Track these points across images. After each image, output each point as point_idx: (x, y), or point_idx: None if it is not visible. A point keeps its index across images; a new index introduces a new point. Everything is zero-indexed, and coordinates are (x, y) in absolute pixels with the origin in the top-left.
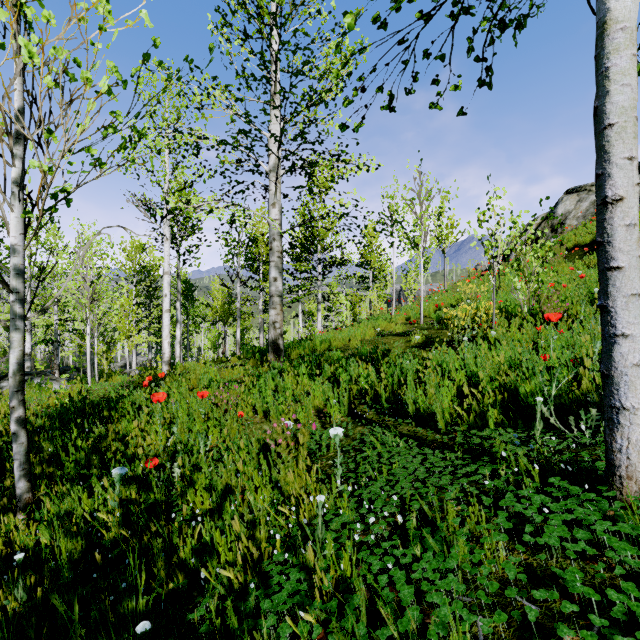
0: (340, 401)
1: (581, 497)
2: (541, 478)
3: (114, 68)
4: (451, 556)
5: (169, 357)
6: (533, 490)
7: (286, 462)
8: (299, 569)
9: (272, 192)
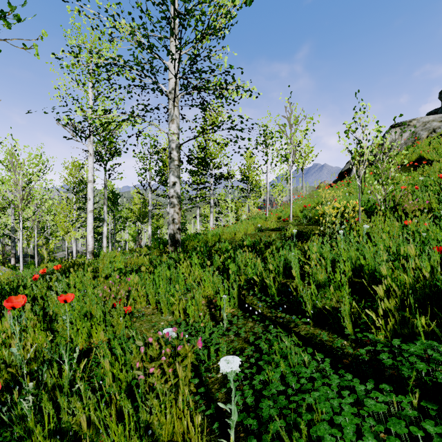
0: (230, 293)
1: None
2: None
3: None
4: None
5: (92, 248)
6: None
7: (160, 397)
8: None
9: (171, 110)
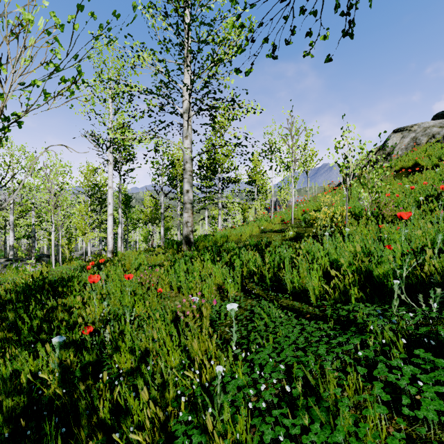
0: (235, 280)
1: None
2: (404, 348)
3: (52, 13)
4: (337, 427)
5: (112, 248)
6: (401, 361)
7: (192, 330)
8: (200, 431)
9: (185, 128)
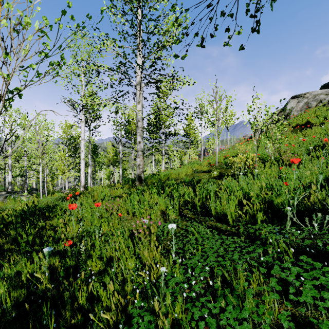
0: (174, 207)
1: (322, 269)
2: (293, 255)
3: (44, 17)
4: (244, 308)
5: (84, 183)
6: (290, 264)
7: (144, 243)
8: (150, 312)
9: (138, 96)
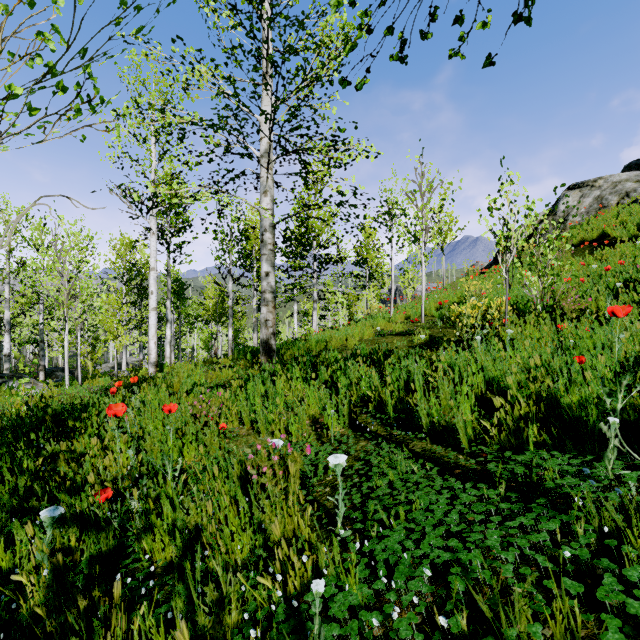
0: (339, 410)
1: None
2: (639, 539)
3: None
4: None
5: (156, 358)
6: None
7: (272, 496)
8: None
9: (264, 179)
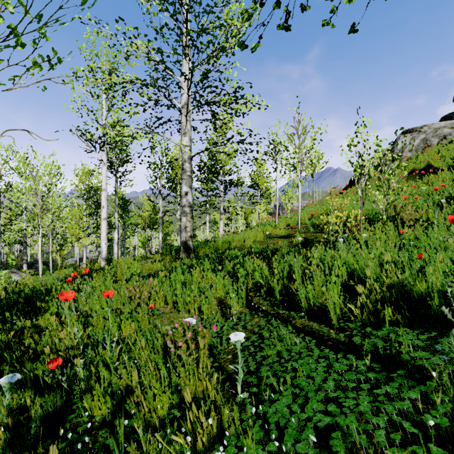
0: (239, 294)
1: None
2: None
3: None
4: None
5: (106, 254)
6: None
7: (186, 365)
8: None
9: (184, 124)
